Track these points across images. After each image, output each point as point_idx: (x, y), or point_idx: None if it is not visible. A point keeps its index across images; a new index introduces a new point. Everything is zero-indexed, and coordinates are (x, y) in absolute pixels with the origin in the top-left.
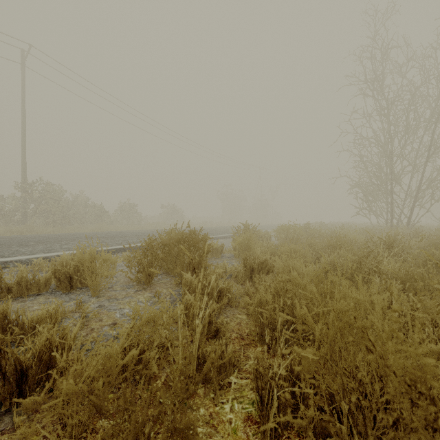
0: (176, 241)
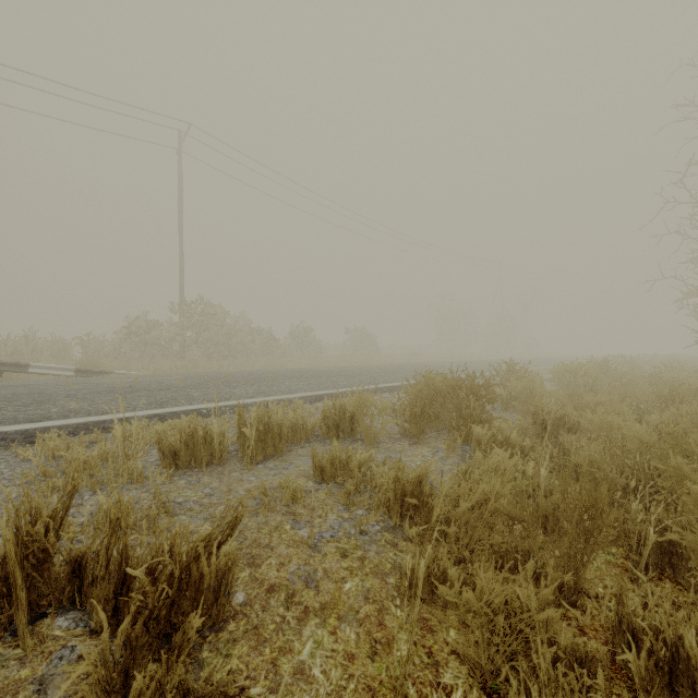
0: (450, 388)
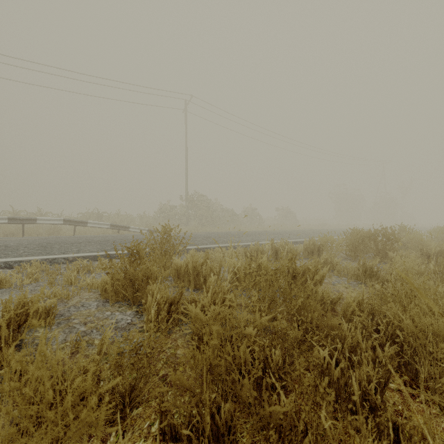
0: (372, 234)
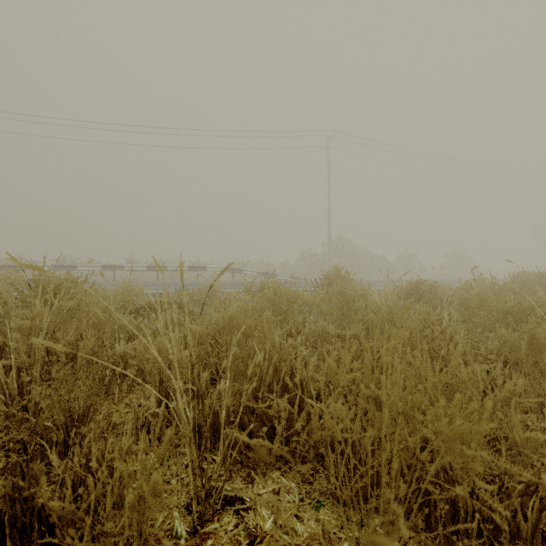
0: (536, 276)
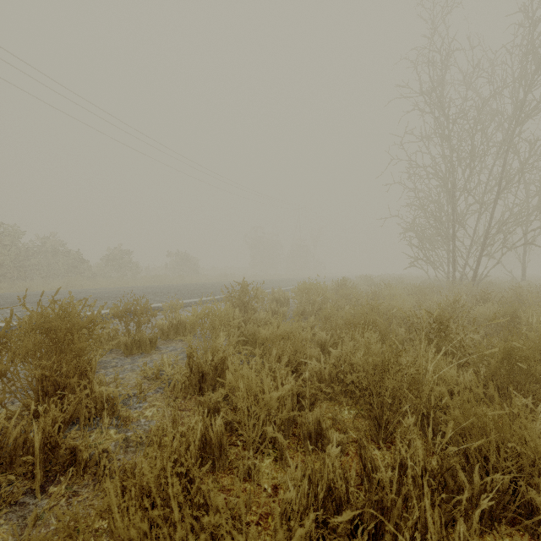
0: (25, 331)
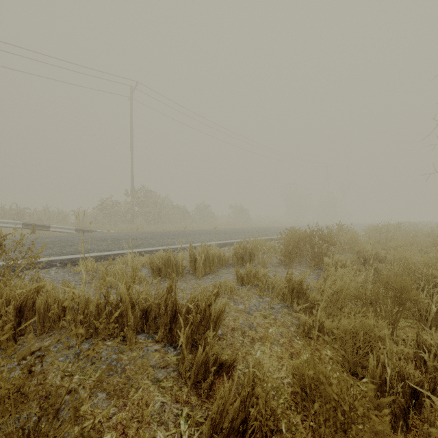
0: (308, 236)
